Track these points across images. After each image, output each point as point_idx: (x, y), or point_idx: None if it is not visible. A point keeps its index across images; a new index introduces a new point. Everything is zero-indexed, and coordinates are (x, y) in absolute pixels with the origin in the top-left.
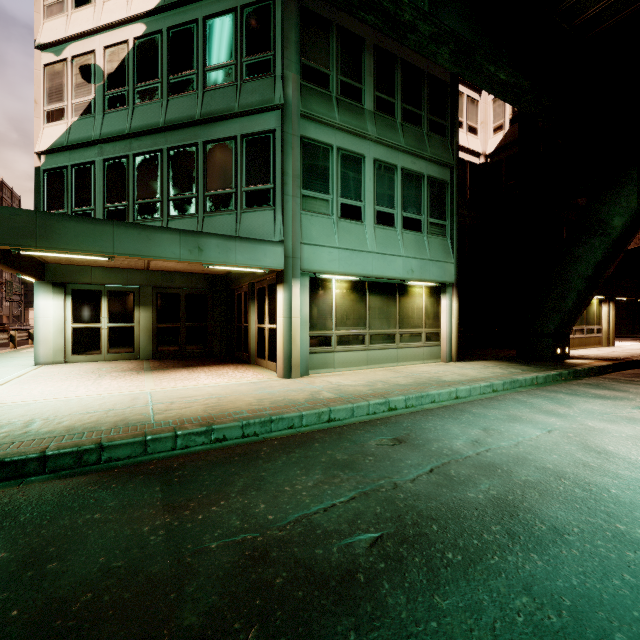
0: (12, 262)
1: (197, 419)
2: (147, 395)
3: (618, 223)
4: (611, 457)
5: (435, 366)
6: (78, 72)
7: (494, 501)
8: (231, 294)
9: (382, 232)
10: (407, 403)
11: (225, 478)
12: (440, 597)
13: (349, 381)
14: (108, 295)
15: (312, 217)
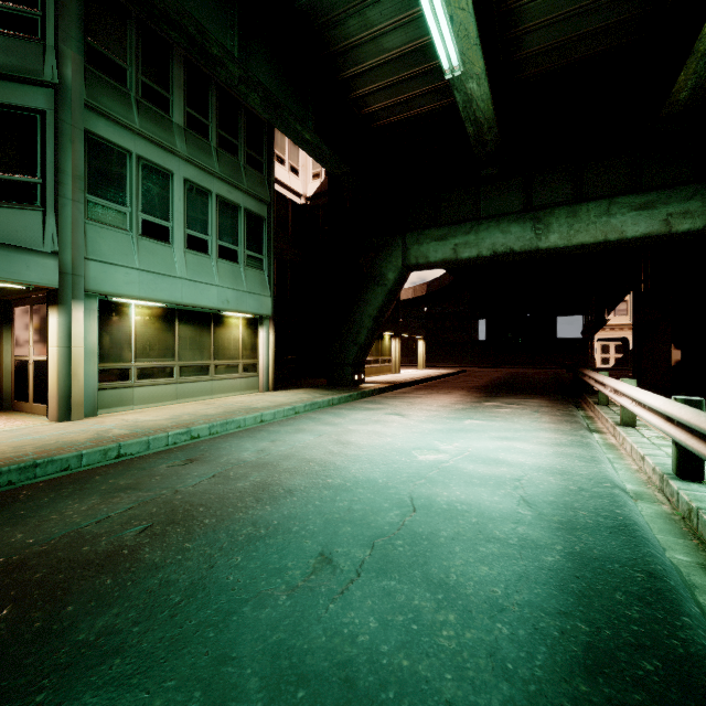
0: None
1: None
2: None
3: (391, 277)
4: (350, 445)
5: (251, 396)
6: None
7: (256, 484)
8: None
9: (194, 258)
10: (212, 430)
11: None
12: (190, 543)
13: (150, 417)
14: None
15: (102, 229)
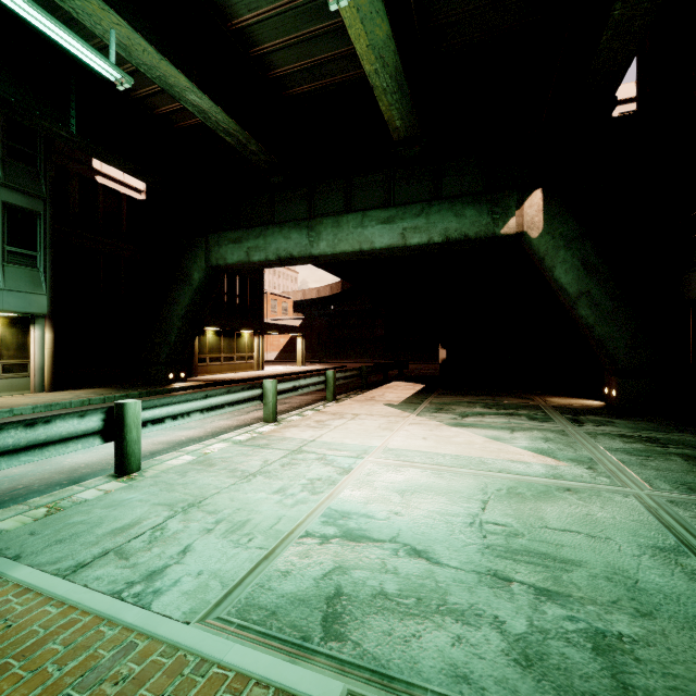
0: None
1: None
2: None
3: (197, 277)
4: None
5: (4, 398)
6: None
7: None
8: None
9: None
10: None
11: None
12: None
13: None
14: None
15: None
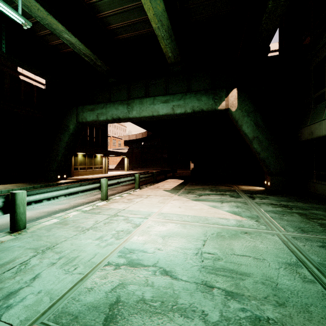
0: None
1: None
2: None
3: (71, 127)
4: None
5: None
6: None
7: None
8: None
9: None
10: None
11: None
12: None
13: None
14: None
15: None
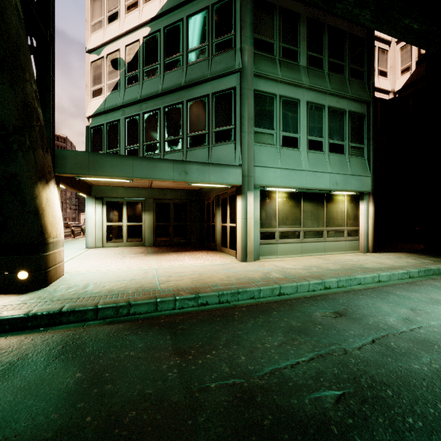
0: (74, 185)
1: (188, 289)
2: (153, 270)
3: None
4: None
5: (355, 256)
6: (110, 64)
7: (439, 374)
8: (203, 203)
9: (313, 155)
10: (339, 284)
11: (212, 333)
12: None
13: (290, 265)
14: (127, 204)
15: (261, 147)
